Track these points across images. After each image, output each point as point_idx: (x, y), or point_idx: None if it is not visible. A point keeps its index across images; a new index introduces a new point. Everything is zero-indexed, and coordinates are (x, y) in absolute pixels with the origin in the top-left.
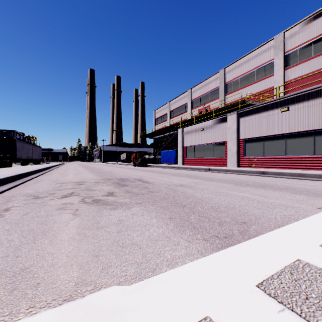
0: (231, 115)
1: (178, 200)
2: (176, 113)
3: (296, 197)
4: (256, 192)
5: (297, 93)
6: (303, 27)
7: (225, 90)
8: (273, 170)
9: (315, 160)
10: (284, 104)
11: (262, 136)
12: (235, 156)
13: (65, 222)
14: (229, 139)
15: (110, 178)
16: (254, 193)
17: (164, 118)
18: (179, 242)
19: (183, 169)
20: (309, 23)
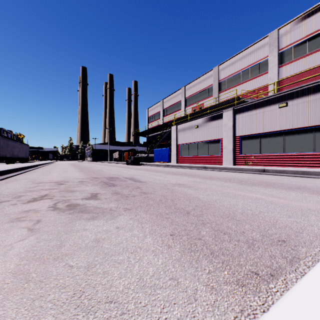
0: (227, 111)
1: (179, 205)
2: (169, 111)
3: (319, 198)
4: (269, 193)
5: (296, 88)
6: (297, 24)
7: (219, 87)
8: (272, 168)
9: (315, 158)
10: (282, 99)
11: (260, 132)
12: (231, 154)
13: (7, 245)
14: (224, 136)
15: (98, 177)
16: (267, 194)
17: (157, 117)
18: (196, 291)
19: (178, 168)
20: (304, 20)
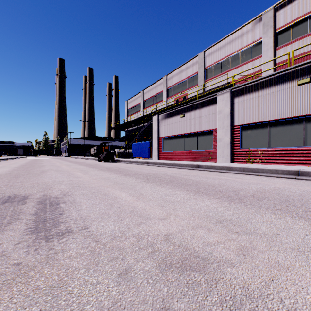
0: (223, 94)
1: None
2: (150, 103)
3: None
4: None
5: None
6: (297, 0)
7: (204, 75)
8: (301, 167)
9: None
10: (302, 74)
11: (268, 120)
12: (228, 148)
13: None
14: (219, 125)
15: None
16: None
17: (137, 109)
18: None
19: (161, 166)
20: None
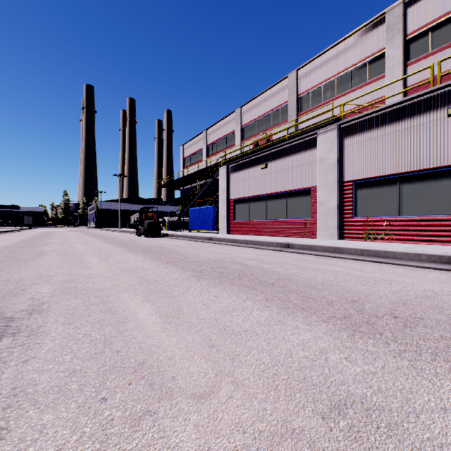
0: (326, 133)
1: None
2: (217, 149)
3: None
4: None
5: None
6: None
7: (298, 107)
8: None
9: None
10: None
11: (399, 172)
12: (335, 217)
13: None
14: (320, 181)
15: None
16: None
17: (197, 157)
18: None
19: (230, 244)
20: None
